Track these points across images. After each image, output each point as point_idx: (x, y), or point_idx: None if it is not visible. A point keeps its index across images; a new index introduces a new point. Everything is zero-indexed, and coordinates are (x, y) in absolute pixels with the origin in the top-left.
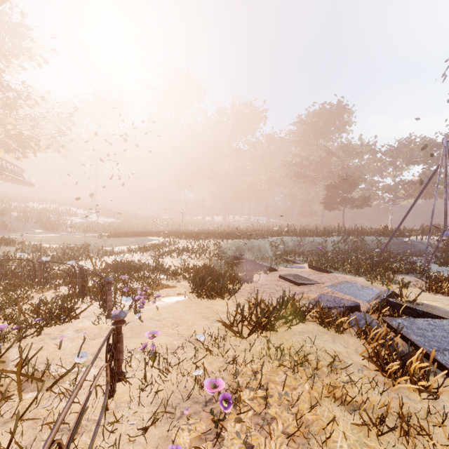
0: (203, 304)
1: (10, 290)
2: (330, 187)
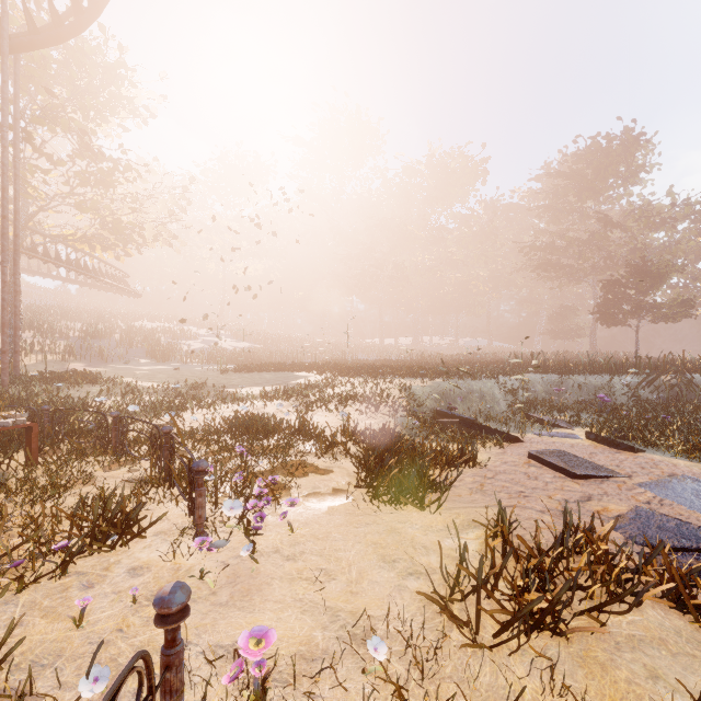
0: (383, 519)
1: (66, 463)
2: (609, 284)
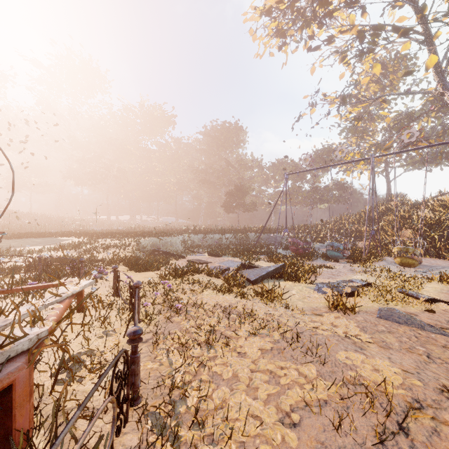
0: (142, 274)
1: None
2: (228, 194)
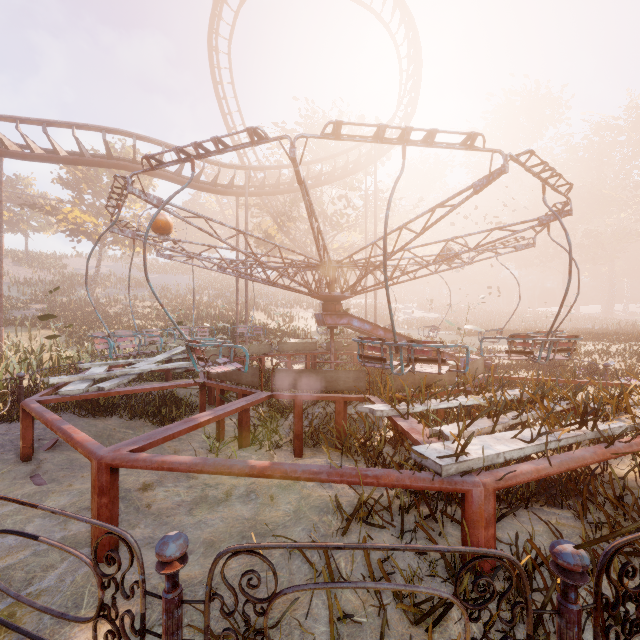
0: None
1: None
2: None
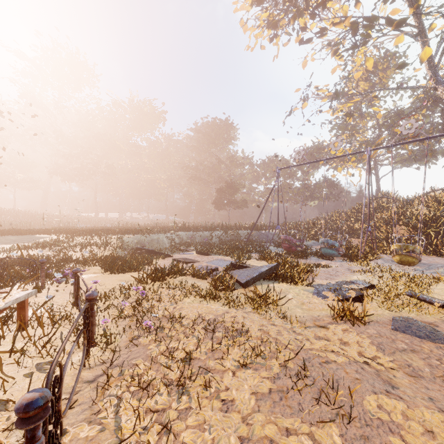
0: (117, 276)
1: None
2: (219, 190)
